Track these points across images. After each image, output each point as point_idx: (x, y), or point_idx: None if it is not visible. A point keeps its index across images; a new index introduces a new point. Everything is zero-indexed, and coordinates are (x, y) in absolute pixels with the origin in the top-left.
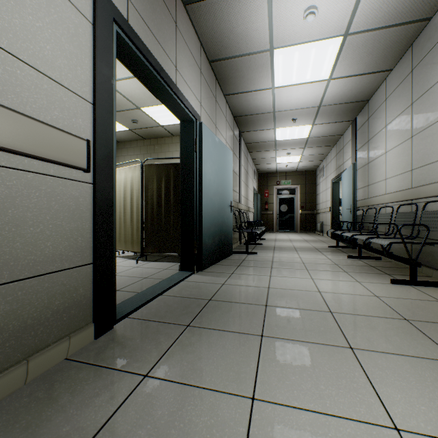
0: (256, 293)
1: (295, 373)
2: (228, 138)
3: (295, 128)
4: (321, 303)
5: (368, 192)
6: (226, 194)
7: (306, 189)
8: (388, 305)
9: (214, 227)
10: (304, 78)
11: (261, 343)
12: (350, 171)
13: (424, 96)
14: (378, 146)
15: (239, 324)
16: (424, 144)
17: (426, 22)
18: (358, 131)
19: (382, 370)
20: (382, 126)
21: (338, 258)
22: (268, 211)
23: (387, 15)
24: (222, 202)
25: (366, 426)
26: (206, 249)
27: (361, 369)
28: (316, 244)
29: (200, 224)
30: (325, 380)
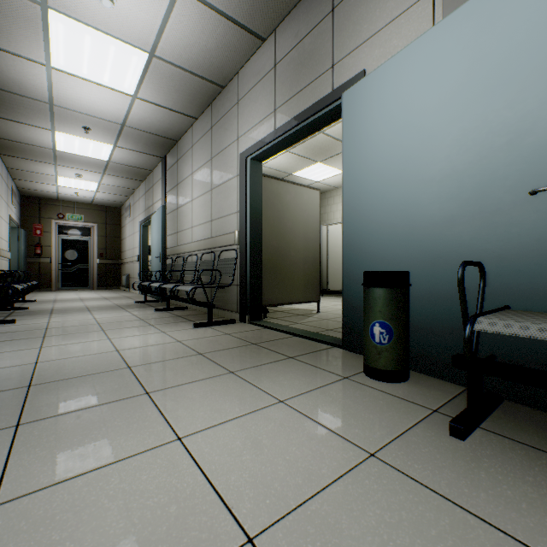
0: (12, 374)
1: (73, 444)
2: None
3: (90, 142)
4: (119, 362)
5: (178, 240)
6: None
7: (108, 231)
8: (188, 346)
9: None
10: (102, 78)
11: (17, 434)
12: (160, 214)
13: (220, 155)
14: (186, 192)
15: None
16: (220, 199)
17: (221, 89)
18: (169, 171)
19: (175, 400)
20: (190, 173)
21: (146, 313)
22: (43, 257)
23: (191, 60)
24: None
25: (153, 451)
26: None
27: (156, 407)
28: (120, 301)
29: None
30: (114, 434)
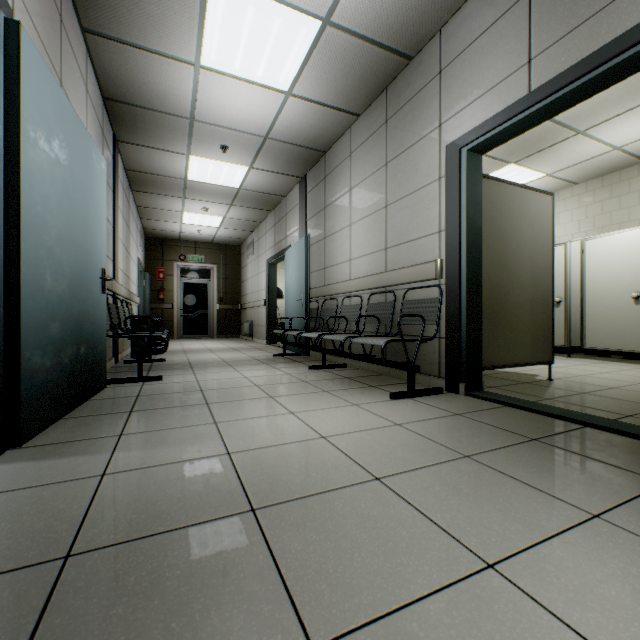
0: (210, 477)
1: None
2: (91, 134)
3: (224, 165)
4: (347, 463)
5: (325, 278)
6: (92, 250)
7: (228, 273)
8: (425, 437)
9: (60, 324)
10: (255, 72)
11: None
12: (302, 247)
13: (403, 156)
14: (339, 215)
15: (219, 634)
16: (403, 217)
17: (407, 63)
18: (311, 193)
19: (586, 605)
20: (346, 190)
21: (299, 371)
22: (165, 303)
23: (378, 21)
24: (83, 267)
25: None
26: (34, 384)
27: (569, 629)
28: (254, 353)
29: (14, 313)
30: None
